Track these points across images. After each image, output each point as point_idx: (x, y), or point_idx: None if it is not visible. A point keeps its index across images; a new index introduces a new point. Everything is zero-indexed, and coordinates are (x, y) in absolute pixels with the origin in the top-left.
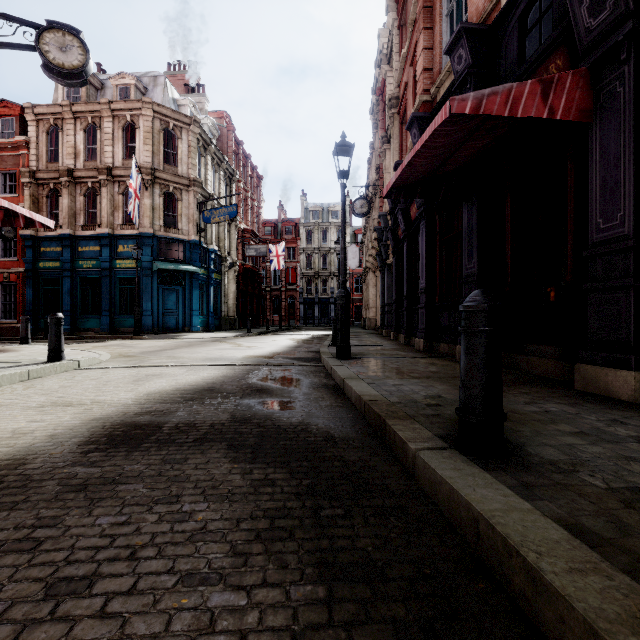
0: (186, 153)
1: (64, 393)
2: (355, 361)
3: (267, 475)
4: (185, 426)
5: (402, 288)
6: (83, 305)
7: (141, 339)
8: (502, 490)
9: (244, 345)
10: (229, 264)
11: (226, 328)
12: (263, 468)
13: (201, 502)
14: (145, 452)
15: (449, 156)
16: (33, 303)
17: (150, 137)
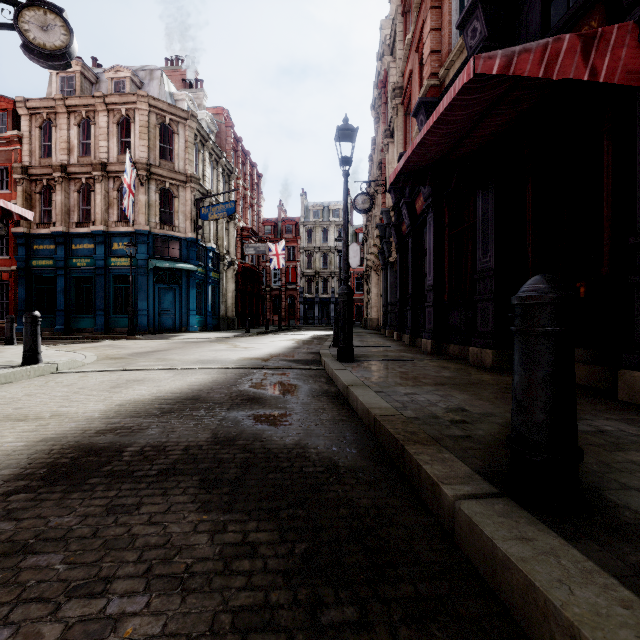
0: (183, 148)
1: (25, 403)
2: (359, 364)
3: (246, 535)
4: (152, 450)
5: (406, 286)
6: (77, 304)
7: (135, 339)
8: (615, 590)
9: (241, 346)
10: (228, 263)
11: (224, 328)
12: (242, 521)
13: (139, 593)
14: (88, 493)
15: (465, 136)
16: (26, 302)
17: (146, 132)
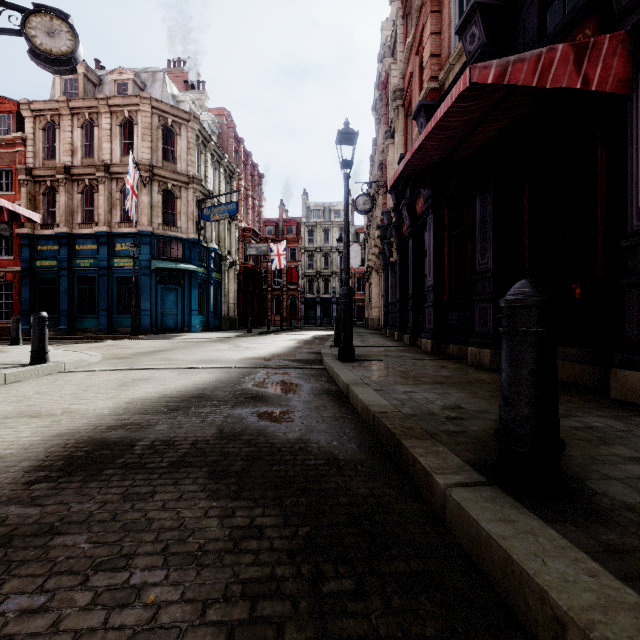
0: (185, 150)
1: (36, 401)
2: (359, 364)
3: (253, 519)
4: (162, 444)
5: (407, 287)
6: (80, 305)
7: (138, 339)
8: (583, 562)
9: (243, 346)
10: (229, 263)
11: (226, 328)
12: (249, 508)
13: (158, 568)
14: (104, 482)
15: (463, 140)
16: (30, 303)
17: (148, 133)
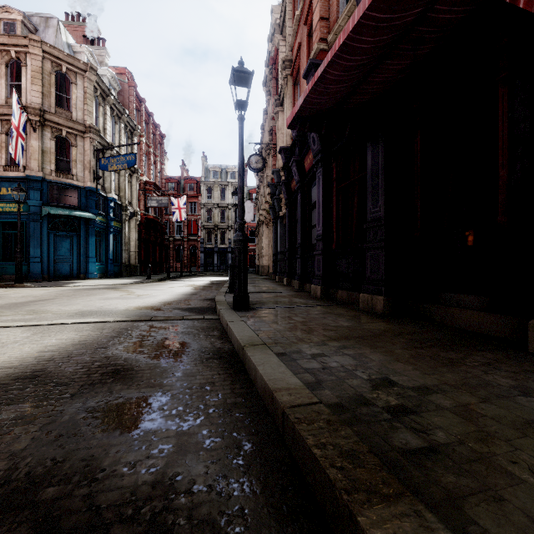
0: (81, 99)
1: None
2: (255, 313)
3: None
4: None
5: (295, 237)
6: None
7: (23, 287)
8: None
9: (136, 293)
10: (130, 213)
11: (127, 275)
12: None
13: None
14: None
15: (363, 79)
16: None
17: (39, 77)
